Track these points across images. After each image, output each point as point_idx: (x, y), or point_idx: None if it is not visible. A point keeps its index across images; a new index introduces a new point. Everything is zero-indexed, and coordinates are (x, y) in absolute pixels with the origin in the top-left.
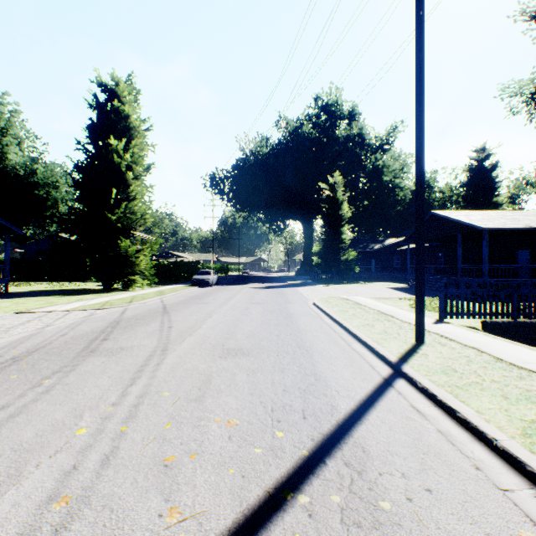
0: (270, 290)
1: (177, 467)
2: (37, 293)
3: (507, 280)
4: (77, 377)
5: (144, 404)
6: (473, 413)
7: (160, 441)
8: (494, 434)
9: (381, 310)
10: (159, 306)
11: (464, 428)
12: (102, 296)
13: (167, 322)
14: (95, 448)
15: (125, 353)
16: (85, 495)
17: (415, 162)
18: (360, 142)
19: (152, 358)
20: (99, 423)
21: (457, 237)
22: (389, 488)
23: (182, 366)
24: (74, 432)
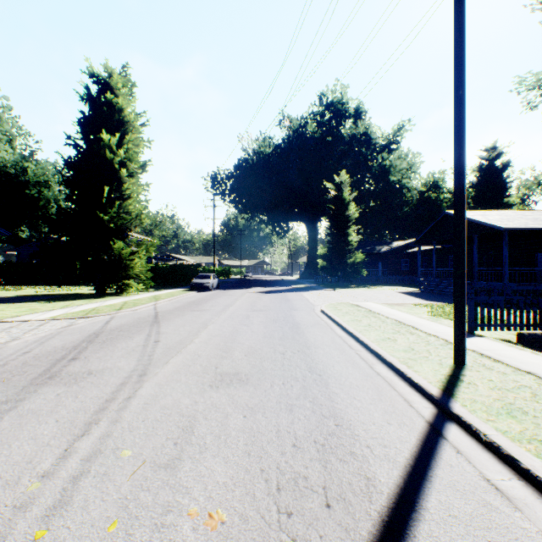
0: (274, 295)
1: None
2: (23, 298)
3: (529, 285)
4: (13, 421)
5: (89, 474)
6: None
7: None
8: None
9: (399, 319)
10: (150, 313)
11: None
12: (92, 301)
13: (154, 335)
14: None
15: (91, 380)
16: None
17: (454, 141)
18: (366, 141)
19: (123, 389)
20: (5, 520)
21: (474, 238)
22: None
23: (160, 401)
24: None
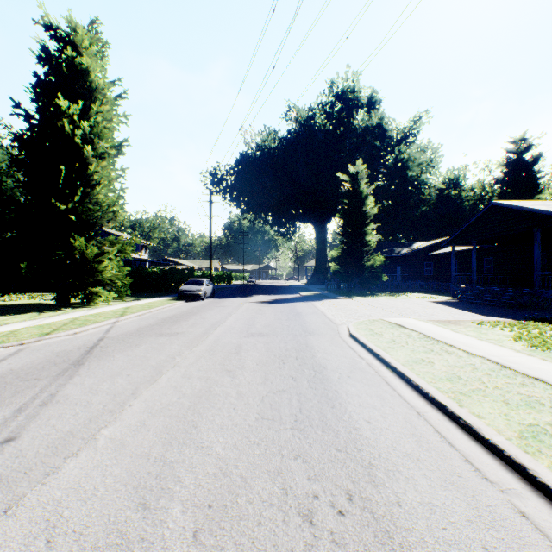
0: (279, 306)
1: None
2: None
3: None
4: None
5: None
6: None
7: None
8: None
9: (493, 358)
10: (89, 342)
11: None
12: (35, 317)
13: (29, 410)
14: None
15: None
16: None
17: None
18: (380, 134)
19: None
20: None
21: (535, 234)
22: None
23: None
24: None
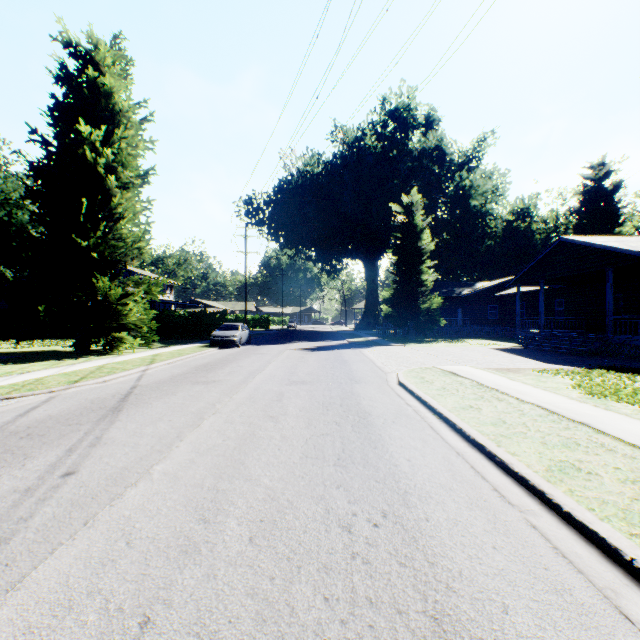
0: (324, 353)
1: None
2: None
3: None
4: None
5: None
6: None
7: None
8: None
9: (544, 404)
10: (122, 389)
11: None
12: (56, 365)
13: (80, 450)
14: None
15: None
16: None
17: None
18: (439, 157)
19: None
20: None
21: (607, 274)
22: None
23: None
24: None
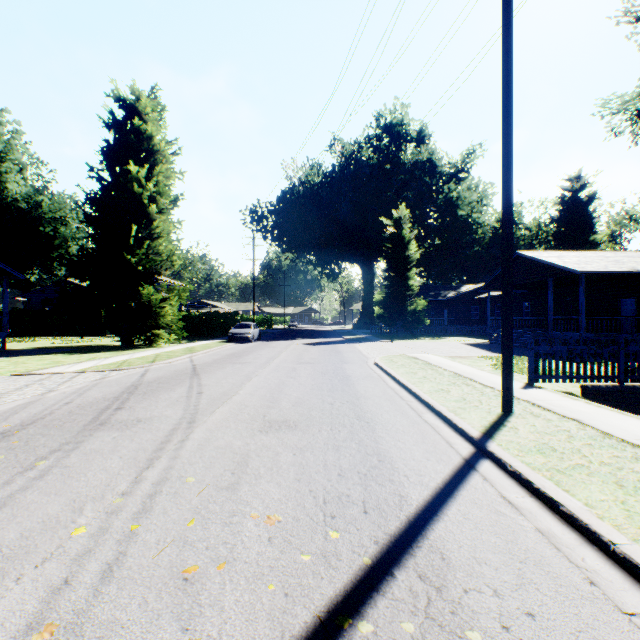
0: (323, 346)
1: (200, 582)
2: (41, 351)
3: (608, 335)
4: (80, 457)
5: (162, 493)
6: (581, 506)
7: (180, 545)
8: (611, 535)
9: (457, 371)
10: (188, 366)
11: (570, 526)
12: (119, 354)
13: (196, 387)
14: (96, 554)
15: (142, 427)
16: (76, 622)
17: (502, 189)
18: (430, 169)
19: (176, 433)
20: (103, 519)
21: (548, 283)
22: (479, 612)
23: (213, 443)
24: (70, 532)
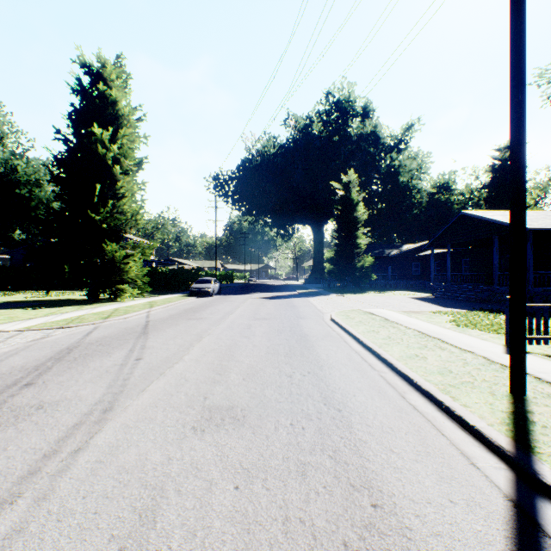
0: (278, 300)
1: None
2: (7, 305)
3: None
4: None
5: None
6: None
7: None
8: None
9: (421, 330)
10: (140, 323)
11: None
12: (81, 308)
13: (137, 350)
14: None
15: (36, 419)
16: None
17: (510, 107)
18: (374, 141)
19: (75, 434)
20: None
21: (493, 240)
22: None
23: (118, 457)
24: None
